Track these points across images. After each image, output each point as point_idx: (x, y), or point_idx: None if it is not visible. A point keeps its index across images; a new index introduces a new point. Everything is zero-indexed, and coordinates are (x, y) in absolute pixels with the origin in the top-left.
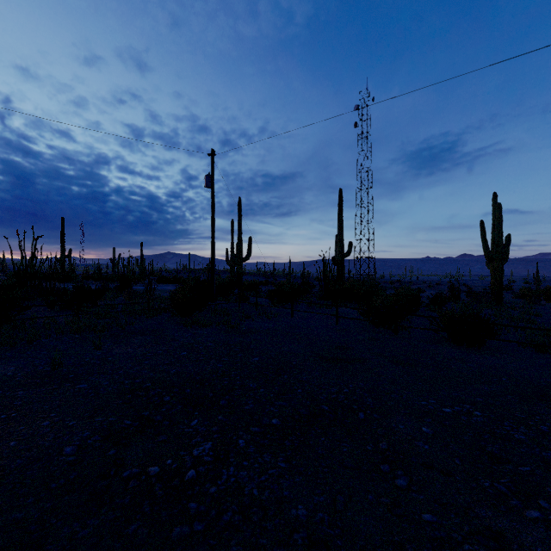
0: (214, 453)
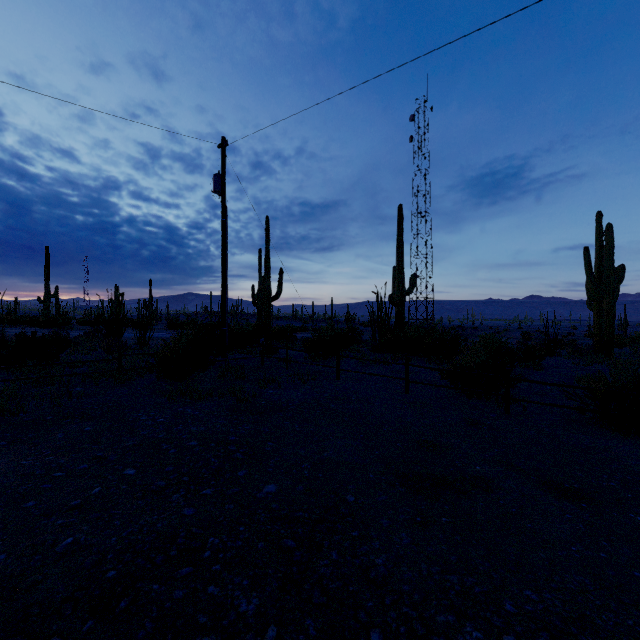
0: None
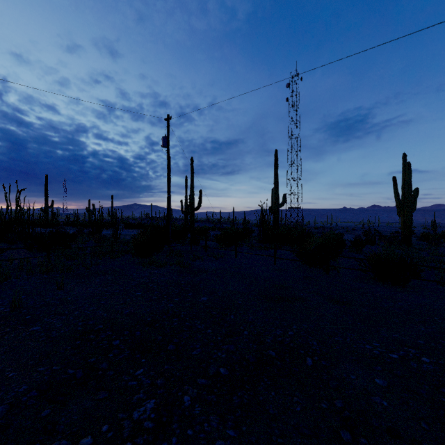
0: (156, 415)
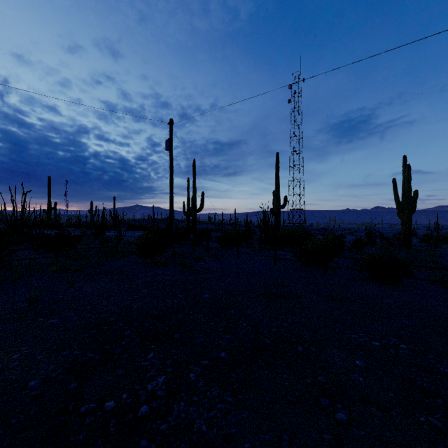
0: (167, 387)
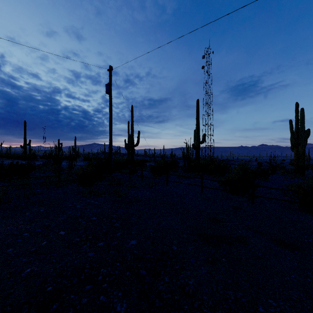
0: None
